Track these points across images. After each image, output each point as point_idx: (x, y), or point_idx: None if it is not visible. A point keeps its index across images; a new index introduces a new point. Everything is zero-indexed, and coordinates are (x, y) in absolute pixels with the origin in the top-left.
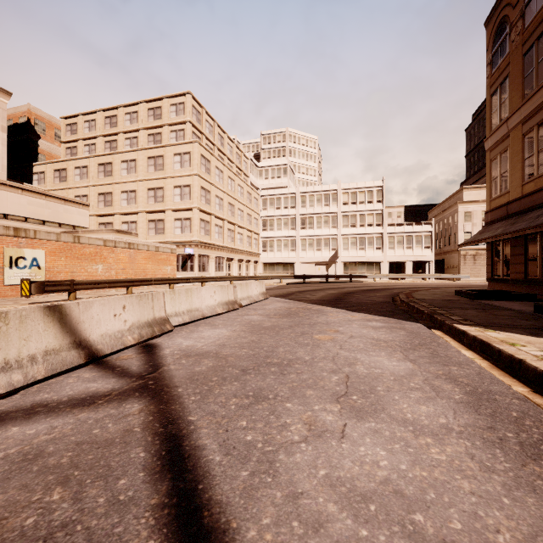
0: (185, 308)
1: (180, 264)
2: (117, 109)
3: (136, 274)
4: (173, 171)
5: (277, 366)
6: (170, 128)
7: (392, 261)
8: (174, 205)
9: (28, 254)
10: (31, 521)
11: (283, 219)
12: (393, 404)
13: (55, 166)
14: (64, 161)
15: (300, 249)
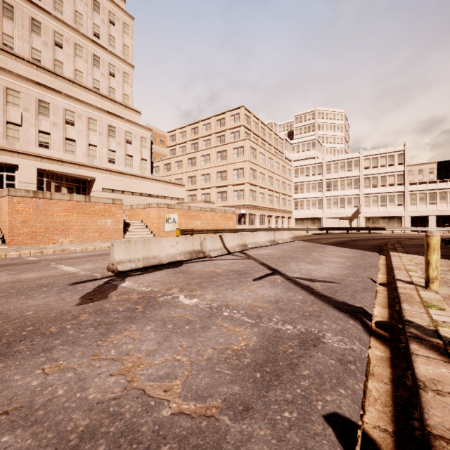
0: (252, 241)
1: (237, 220)
2: (198, 123)
3: (214, 226)
4: (232, 160)
5: (291, 258)
6: (230, 131)
7: (415, 216)
8: (233, 182)
9: (172, 216)
10: (243, 266)
11: (311, 184)
12: (324, 264)
13: (164, 162)
14: (169, 159)
15: (326, 206)
